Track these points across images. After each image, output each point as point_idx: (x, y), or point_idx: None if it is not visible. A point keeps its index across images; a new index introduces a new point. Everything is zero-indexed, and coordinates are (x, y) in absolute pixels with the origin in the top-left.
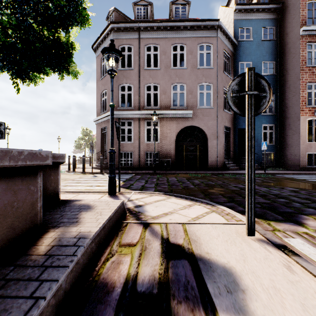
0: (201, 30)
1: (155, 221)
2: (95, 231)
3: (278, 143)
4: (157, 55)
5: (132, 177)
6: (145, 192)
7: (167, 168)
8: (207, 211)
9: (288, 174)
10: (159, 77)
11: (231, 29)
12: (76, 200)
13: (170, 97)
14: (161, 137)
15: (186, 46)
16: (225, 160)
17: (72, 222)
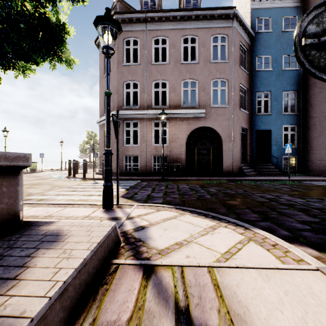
0: (215, 20)
1: (164, 262)
2: (32, 313)
3: (301, 146)
4: (165, 52)
5: (137, 183)
6: (151, 205)
7: (177, 173)
8: (240, 239)
9: (316, 180)
10: (168, 73)
11: (247, 20)
12: (45, 223)
13: (180, 94)
14: (170, 139)
15: (198, 37)
16: (241, 165)
17: (6, 279)
